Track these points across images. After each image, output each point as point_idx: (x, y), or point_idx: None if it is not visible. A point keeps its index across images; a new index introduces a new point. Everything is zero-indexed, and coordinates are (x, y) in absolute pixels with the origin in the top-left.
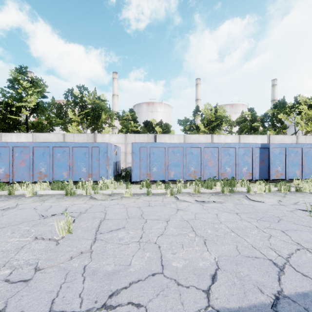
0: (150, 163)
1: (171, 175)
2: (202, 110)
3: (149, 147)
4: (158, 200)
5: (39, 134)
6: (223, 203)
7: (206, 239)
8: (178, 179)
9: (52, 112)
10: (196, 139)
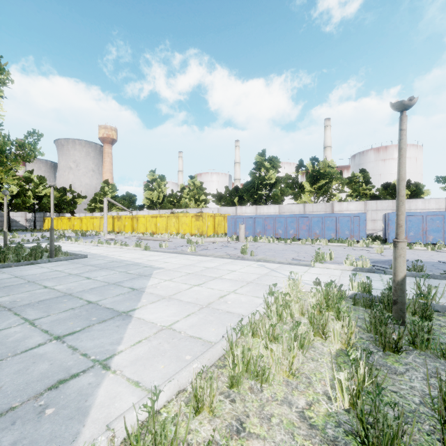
0: (407, 229)
1: (430, 239)
2: None
3: (405, 216)
4: (421, 251)
5: (284, 205)
6: None
7: None
8: (438, 241)
9: (285, 185)
10: None
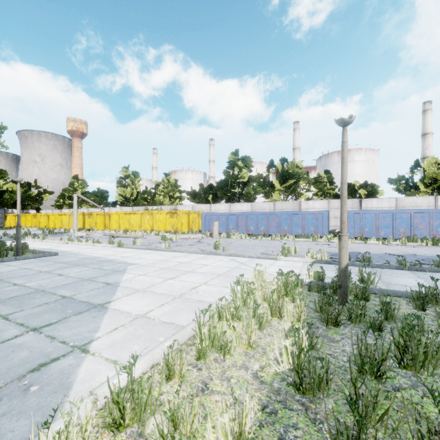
0: (363, 225)
1: (381, 234)
2: (423, 166)
3: (362, 213)
4: (373, 245)
5: (256, 203)
6: (421, 248)
7: (400, 251)
8: (388, 236)
9: (257, 183)
10: (413, 202)
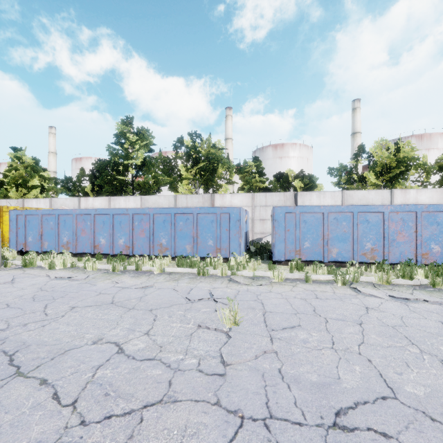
0: (301, 236)
1: (333, 253)
2: (371, 151)
3: (298, 213)
4: (326, 290)
5: (148, 197)
6: None
7: None
8: (350, 261)
9: (160, 169)
10: (363, 198)
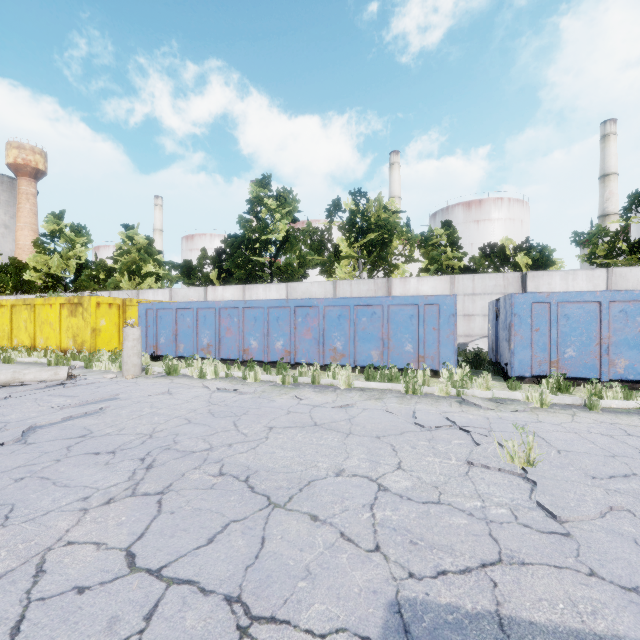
0: (559, 338)
1: (619, 367)
2: None
3: (555, 302)
4: (636, 424)
5: (296, 284)
6: None
7: None
8: None
9: (307, 245)
10: None
